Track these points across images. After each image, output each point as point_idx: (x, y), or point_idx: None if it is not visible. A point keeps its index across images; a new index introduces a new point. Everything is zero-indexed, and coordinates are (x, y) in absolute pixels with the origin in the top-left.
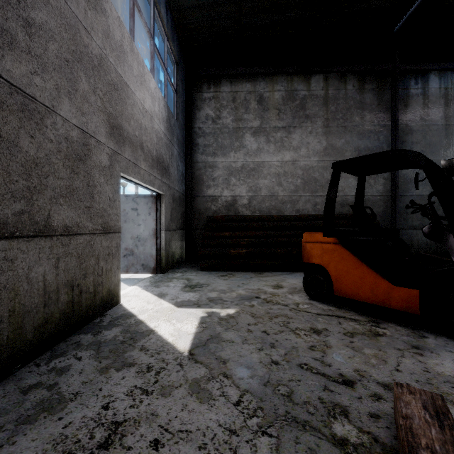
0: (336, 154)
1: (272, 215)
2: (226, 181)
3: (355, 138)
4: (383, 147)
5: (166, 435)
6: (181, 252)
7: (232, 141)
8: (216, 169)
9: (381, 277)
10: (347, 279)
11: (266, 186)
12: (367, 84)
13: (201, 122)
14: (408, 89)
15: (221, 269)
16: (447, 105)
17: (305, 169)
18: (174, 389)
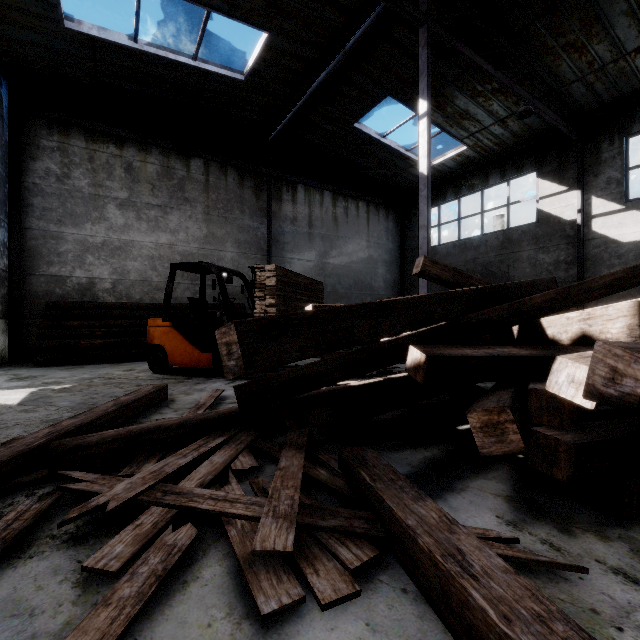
0: (217, 243)
1: (139, 303)
2: (79, 259)
3: (235, 231)
4: (261, 243)
5: (2, 421)
6: (2, 349)
7: (88, 210)
8: (62, 241)
9: (195, 348)
10: (177, 352)
11: (136, 269)
12: (247, 181)
13: (38, 176)
14: (281, 194)
15: (67, 363)
16: (310, 215)
17: (184, 255)
18: (6, 413)
